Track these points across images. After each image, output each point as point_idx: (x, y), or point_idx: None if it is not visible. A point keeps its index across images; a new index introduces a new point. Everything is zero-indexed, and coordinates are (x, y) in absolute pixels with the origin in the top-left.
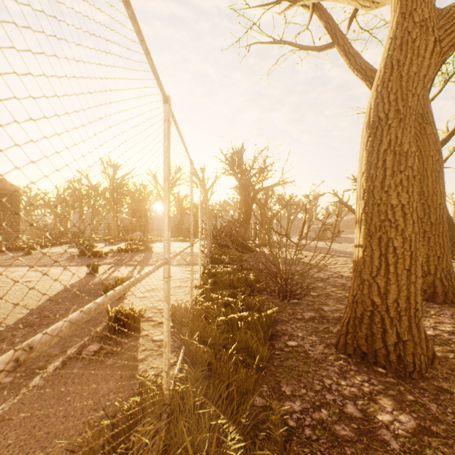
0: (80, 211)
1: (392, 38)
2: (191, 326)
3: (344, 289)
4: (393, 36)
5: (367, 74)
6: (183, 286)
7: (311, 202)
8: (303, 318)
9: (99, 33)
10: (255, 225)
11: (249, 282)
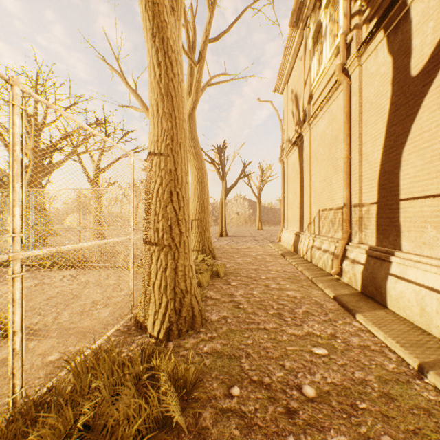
0: None
1: (32, 170)
2: None
3: None
4: (32, 170)
5: None
6: None
7: None
8: None
9: None
10: None
11: None
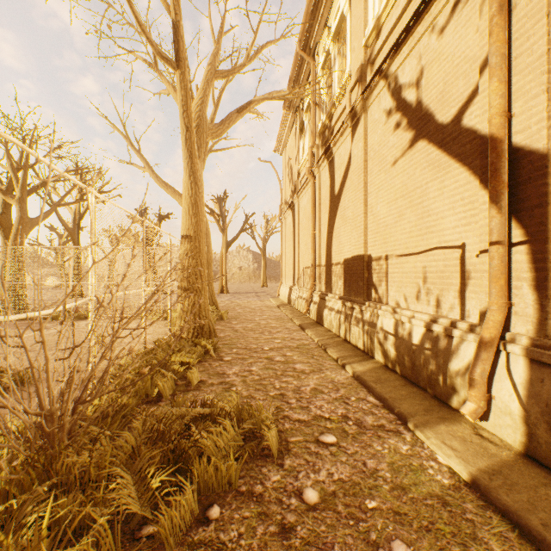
0: None
1: (19, 223)
2: None
3: None
4: (19, 222)
5: None
6: None
7: None
8: None
9: (21, 257)
10: None
11: None
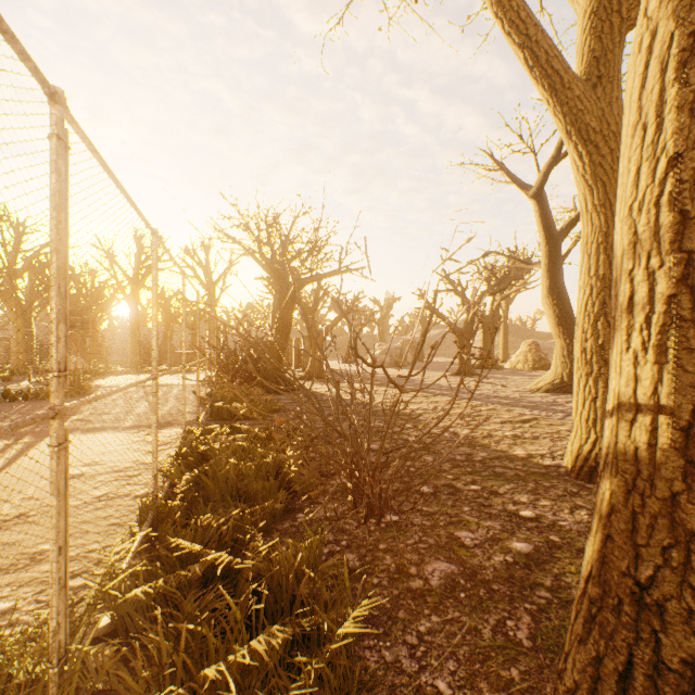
0: None
1: None
2: None
3: (476, 470)
4: None
5: (529, 33)
6: (115, 497)
7: (382, 309)
8: (430, 590)
9: None
10: (299, 343)
11: (286, 476)
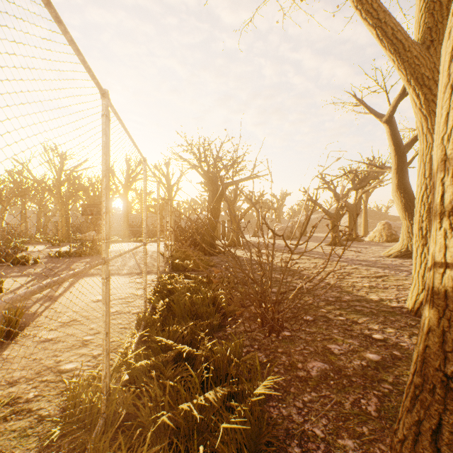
0: (22, 207)
1: None
2: (90, 452)
3: (342, 307)
4: None
5: (379, 17)
6: (122, 313)
7: (278, 201)
8: (310, 378)
9: None
10: (224, 223)
11: (219, 305)
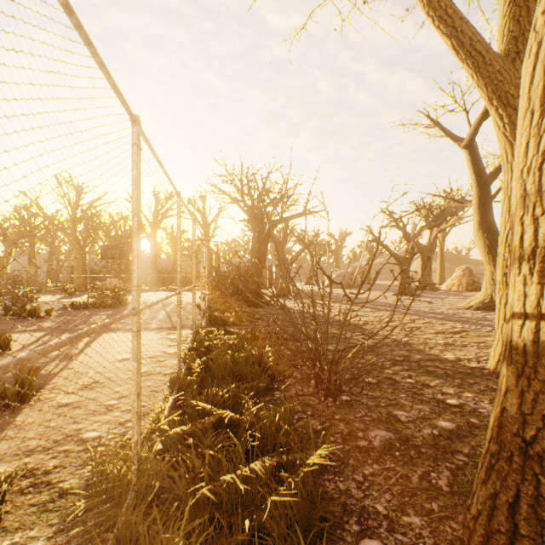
0: (30, 250)
1: None
2: (121, 527)
3: (412, 368)
4: None
5: (455, 25)
6: (151, 374)
7: (336, 242)
8: (372, 448)
9: None
10: (271, 269)
11: (266, 365)
